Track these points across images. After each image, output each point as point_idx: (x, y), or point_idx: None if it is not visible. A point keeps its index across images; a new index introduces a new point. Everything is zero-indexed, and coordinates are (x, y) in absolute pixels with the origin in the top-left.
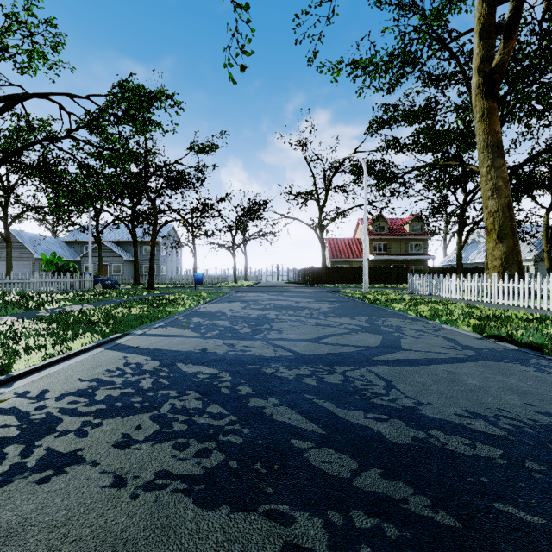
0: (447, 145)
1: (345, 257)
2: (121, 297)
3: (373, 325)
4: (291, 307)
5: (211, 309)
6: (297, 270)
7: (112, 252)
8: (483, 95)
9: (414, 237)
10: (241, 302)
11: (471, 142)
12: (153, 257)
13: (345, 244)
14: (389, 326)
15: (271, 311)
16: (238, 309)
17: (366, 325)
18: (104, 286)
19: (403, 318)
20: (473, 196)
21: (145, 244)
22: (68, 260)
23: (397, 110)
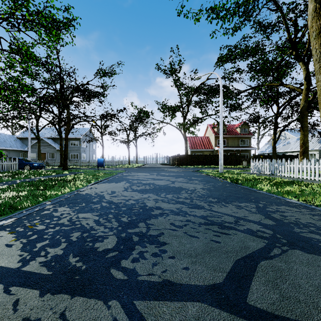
0: (272, 71)
1: (199, 148)
2: (27, 177)
3: (278, 223)
4: (168, 188)
5: (95, 191)
6: (168, 156)
7: (49, 144)
8: (319, 17)
9: (243, 136)
10: (126, 182)
11: (285, 72)
12: (67, 146)
13: (199, 140)
14: (302, 225)
15: (150, 194)
16: (120, 191)
17: (271, 223)
18: (32, 168)
19: (291, 205)
20: (283, 108)
21: (71, 140)
22: (19, 150)
23: (237, 49)
